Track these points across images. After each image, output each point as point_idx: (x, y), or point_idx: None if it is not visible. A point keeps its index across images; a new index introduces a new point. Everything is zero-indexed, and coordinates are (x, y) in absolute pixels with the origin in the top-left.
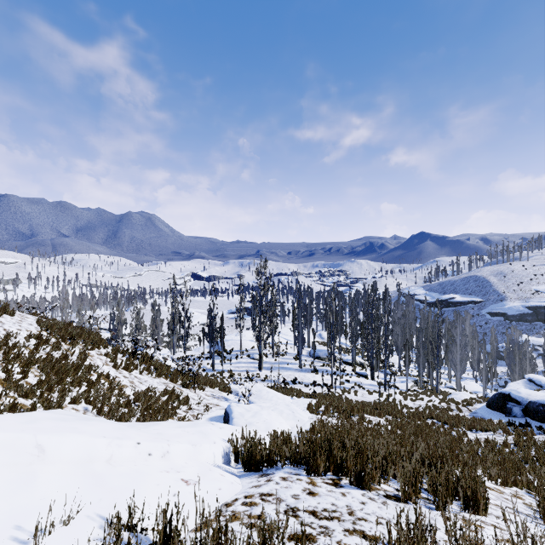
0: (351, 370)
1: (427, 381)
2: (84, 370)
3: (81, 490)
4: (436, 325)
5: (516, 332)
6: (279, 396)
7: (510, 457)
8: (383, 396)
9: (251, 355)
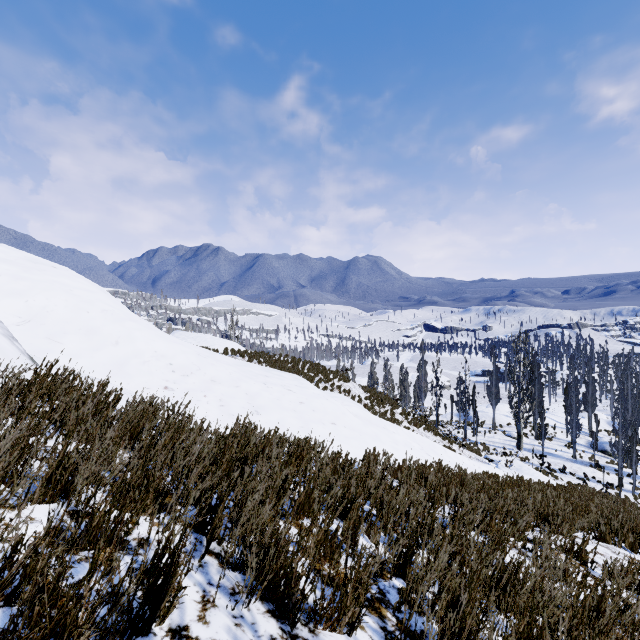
0: None
1: None
2: (397, 422)
3: (464, 464)
4: None
5: None
6: (541, 475)
7: None
8: None
9: (507, 432)
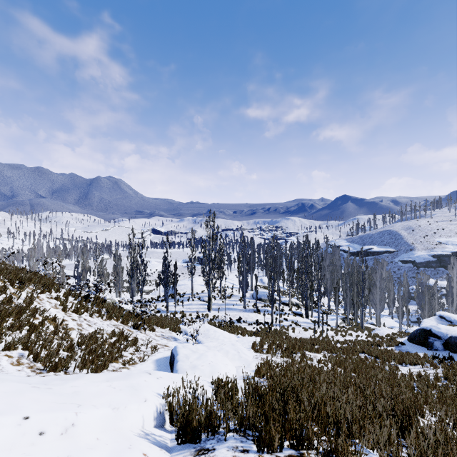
0: (288, 310)
1: (352, 318)
2: (28, 314)
3: None
4: (360, 271)
5: (424, 276)
6: (226, 335)
7: (447, 393)
8: (317, 332)
9: (201, 298)
